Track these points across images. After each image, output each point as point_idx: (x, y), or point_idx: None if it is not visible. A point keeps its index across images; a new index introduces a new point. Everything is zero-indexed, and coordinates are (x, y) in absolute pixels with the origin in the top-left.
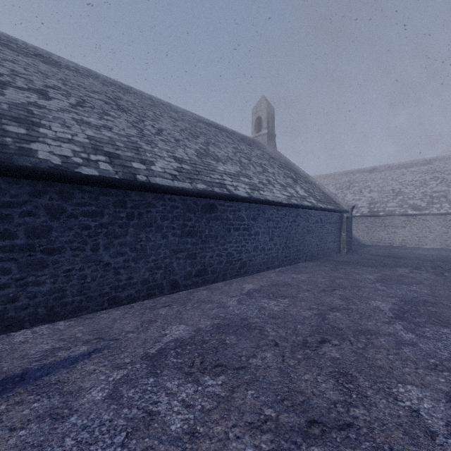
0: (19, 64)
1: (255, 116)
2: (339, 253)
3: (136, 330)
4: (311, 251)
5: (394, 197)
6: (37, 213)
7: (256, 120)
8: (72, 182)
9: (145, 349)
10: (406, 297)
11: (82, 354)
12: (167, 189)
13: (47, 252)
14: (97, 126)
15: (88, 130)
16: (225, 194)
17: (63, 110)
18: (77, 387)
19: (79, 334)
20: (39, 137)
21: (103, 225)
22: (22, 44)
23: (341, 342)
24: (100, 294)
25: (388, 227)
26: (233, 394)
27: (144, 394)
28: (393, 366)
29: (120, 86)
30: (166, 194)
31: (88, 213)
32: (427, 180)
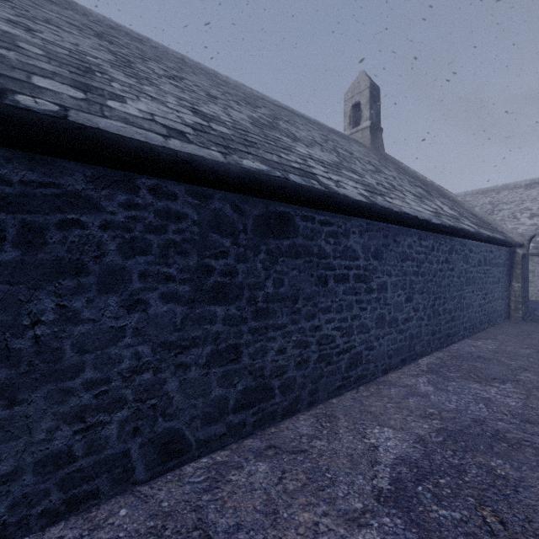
0: None
1: (350, 103)
2: (508, 318)
3: None
4: (472, 319)
5: None
6: None
7: (352, 108)
8: None
9: None
10: None
11: None
12: (136, 151)
13: None
14: None
15: None
16: (315, 189)
17: None
18: None
19: None
20: None
21: None
22: None
23: None
24: None
25: None
26: None
27: None
28: None
29: (128, 33)
30: (142, 172)
31: None
32: None
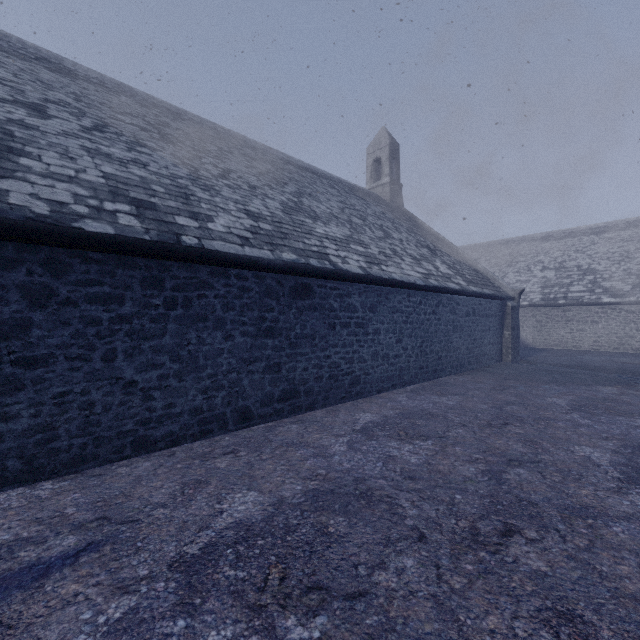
0: (6, 68)
1: (371, 158)
2: (500, 361)
3: (171, 502)
4: (459, 359)
5: (581, 277)
6: (5, 296)
7: (373, 163)
8: (68, 245)
9: (180, 544)
10: (631, 440)
11: (63, 554)
12: (232, 259)
13: (23, 364)
14: (123, 160)
15: (106, 165)
16: (326, 268)
17: (68, 135)
18: None
19: (70, 509)
20: (16, 171)
21: (124, 318)
22: (16, 43)
23: (542, 533)
24: (118, 433)
25: (572, 322)
26: None
27: None
28: None
29: (168, 109)
30: (231, 267)
31: (97, 298)
32: (631, 252)
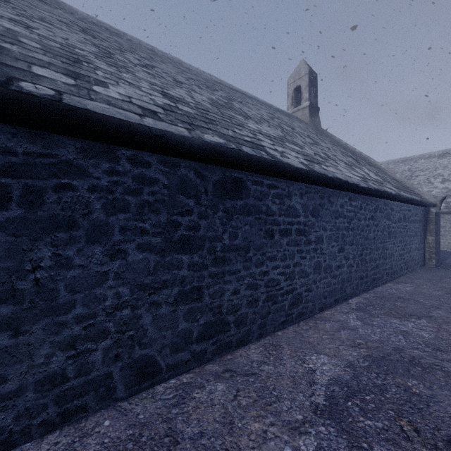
0: None
1: (292, 86)
2: (423, 265)
3: None
4: (393, 266)
5: None
6: None
7: (294, 91)
8: None
9: None
10: None
11: None
12: (117, 127)
13: None
14: None
15: None
16: (264, 158)
17: None
18: None
19: None
20: None
21: None
22: None
23: None
24: None
25: None
26: None
27: None
28: None
29: (107, 29)
30: (122, 145)
31: None
32: None
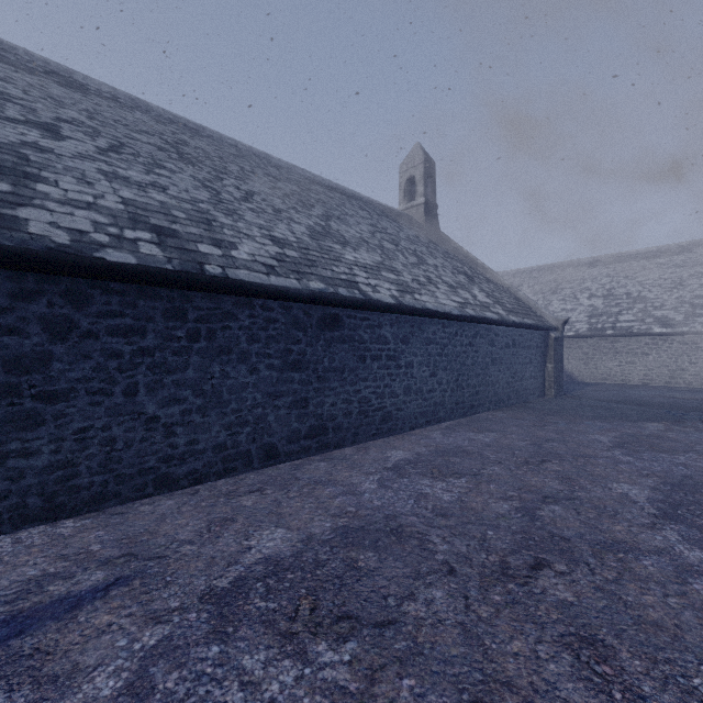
0: (15, 84)
1: (405, 176)
2: (542, 396)
3: (197, 539)
4: (498, 394)
5: (631, 306)
6: (26, 329)
7: (407, 182)
8: (90, 276)
9: (210, 578)
10: (672, 477)
11: (92, 588)
12: (257, 289)
13: (44, 398)
14: (141, 184)
15: (124, 190)
16: (356, 298)
17: (84, 157)
18: (69, 666)
19: (95, 546)
20: (33, 199)
21: (146, 351)
22: (24, 55)
23: (571, 566)
24: (140, 470)
25: (621, 354)
26: (373, 688)
27: (196, 684)
28: (682, 623)
29: (185, 125)
30: (256, 297)
31: (118, 330)
32: (684, 278)
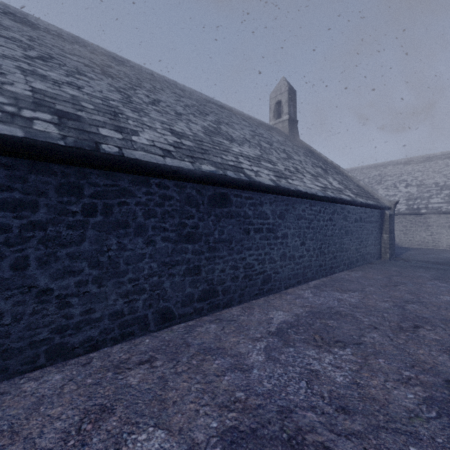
0: None
1: (274, 101)
2: (379, 258)
3: (59, 449)
4: (350, 258)
5: (439, 192)
6: None
7: (276, 105)
8: None
9: None
10: None
11: None
12: (152, 168)
13: None
14: (57, 81)
15: (38, 83)
16: (242, 179)
17: (6, 57)
18: None
19: None
20: None
21: (38, 225)
22: None
23: None
24: (30, 342)
25: (432, 227)
26: None
27: None
28: None
29: (114, 57)
30: (153, 176)
31: (5, 204)
32: None
